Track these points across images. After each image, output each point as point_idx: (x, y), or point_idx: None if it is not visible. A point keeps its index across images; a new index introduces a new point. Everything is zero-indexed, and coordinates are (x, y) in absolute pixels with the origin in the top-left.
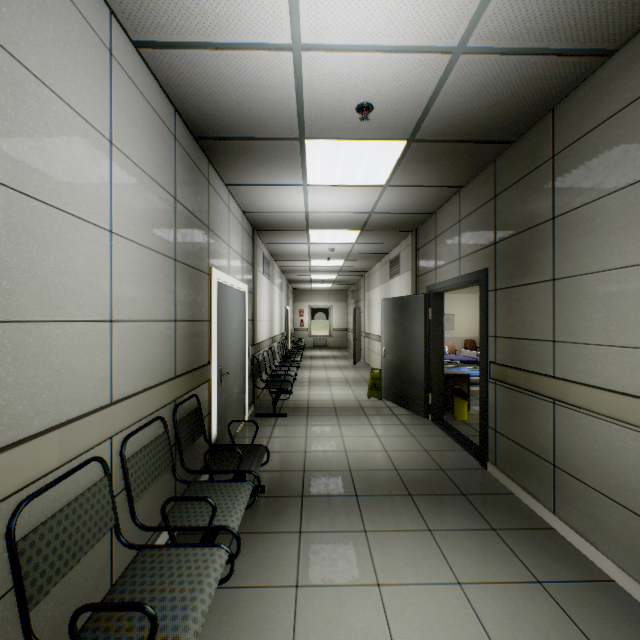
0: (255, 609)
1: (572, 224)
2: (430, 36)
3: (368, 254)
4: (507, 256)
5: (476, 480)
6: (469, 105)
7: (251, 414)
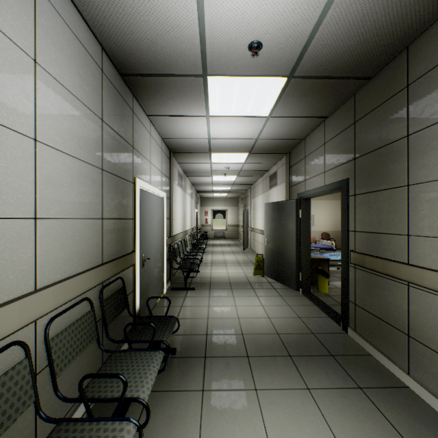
0: None
1: (426, 139)
2: None
3: (254, 171)
4: (365, 168)
5: (340, 343)
6: (340, 43)
7: (168, 288)
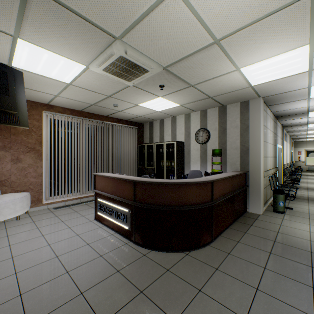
0: (299, 205)
1: None
2: None
3: None
4: None
5: None
6: None
7: None
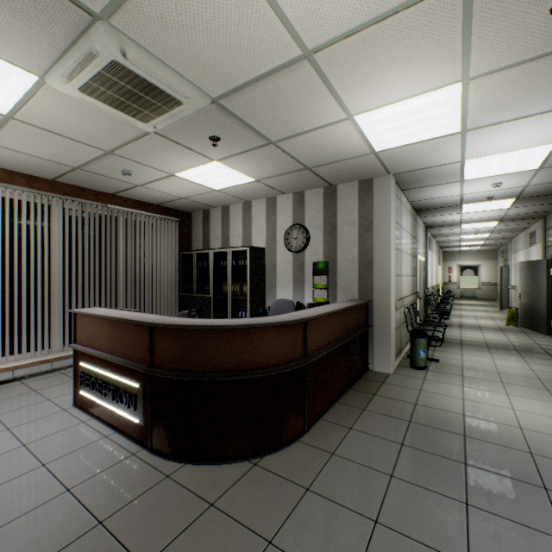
0: (448, 354)
1: None
2: (511, 187)
3: (509, 229)
4: None
5: None
6: (541, 190)
7: None
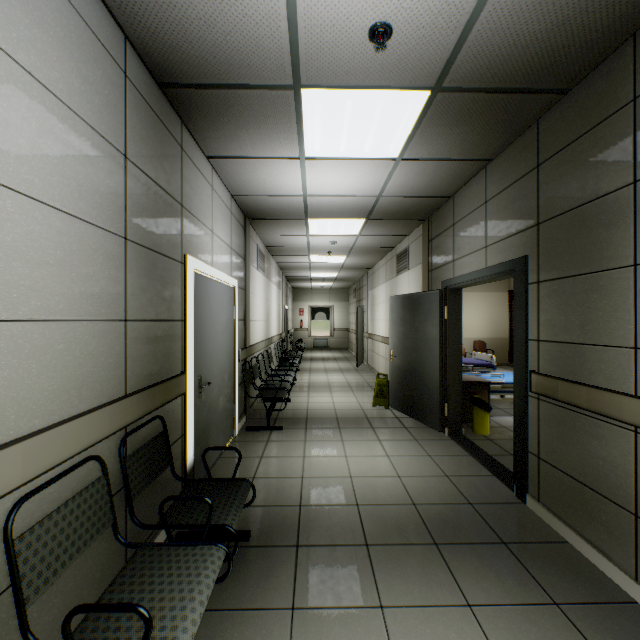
0: None
1: None
2: None
3: (373, 248)
4: (557, 239)
5: (516, 520)
6: (522, 27)
7: (242, 426)
